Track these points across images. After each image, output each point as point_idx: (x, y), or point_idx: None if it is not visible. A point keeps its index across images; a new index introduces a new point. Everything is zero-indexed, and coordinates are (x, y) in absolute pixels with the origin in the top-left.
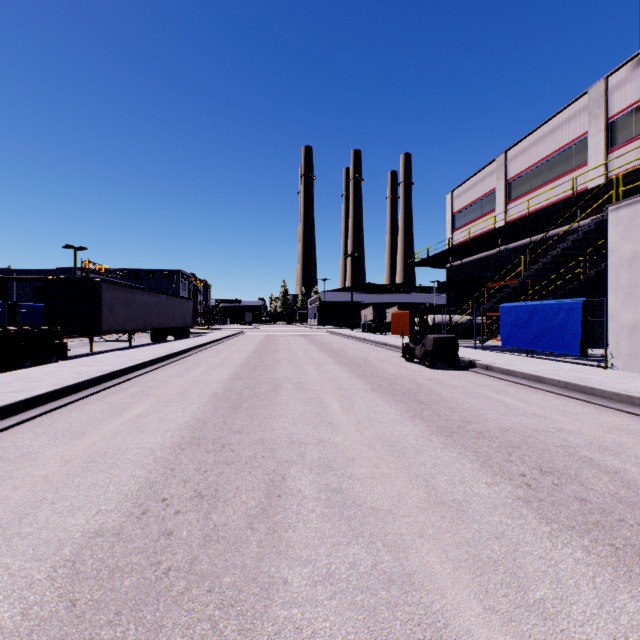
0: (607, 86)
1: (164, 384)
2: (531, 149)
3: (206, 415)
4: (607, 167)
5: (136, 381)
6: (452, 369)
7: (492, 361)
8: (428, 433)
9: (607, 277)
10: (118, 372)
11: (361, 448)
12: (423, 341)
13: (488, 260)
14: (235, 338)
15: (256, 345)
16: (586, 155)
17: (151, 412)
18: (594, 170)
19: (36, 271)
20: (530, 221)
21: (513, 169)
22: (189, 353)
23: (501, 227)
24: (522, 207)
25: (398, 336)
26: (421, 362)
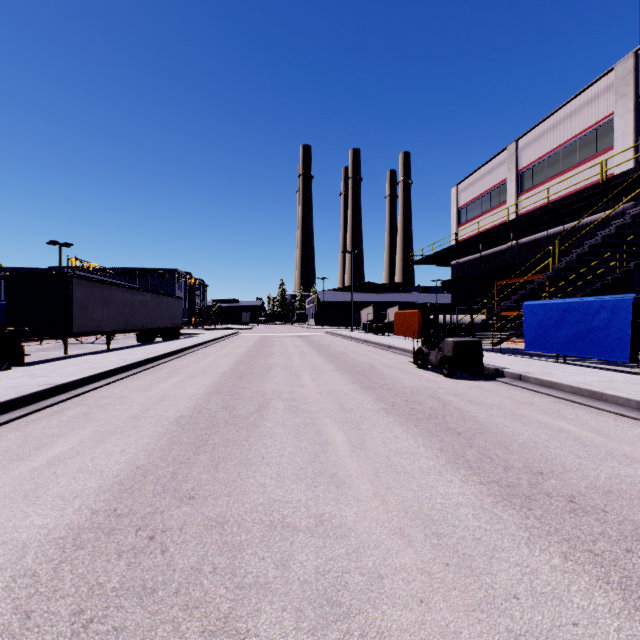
0: (636, 61)
1: (120, 402)
2: (546, 135)
3: (152, 459)
4: (636, 151)
5: (87, 397)
6: (476, 379)
7: (523, 369)
8: (489, 500)
9: (636, 273)
10: (67, 385)
11: (388, 542)
12: (440, 345)
13: (498, 256)
14: (228, 339)
15: (249, 347)
16: (611, 139)
17: (75, 453)
18: (621, 155)
19: (24, 269)
20: (549, 211)
21: (526, 158)
22: (170, 358)
23: (515, 219)
24: (536, 198)
25: (401, 337)
26: (435, 369)
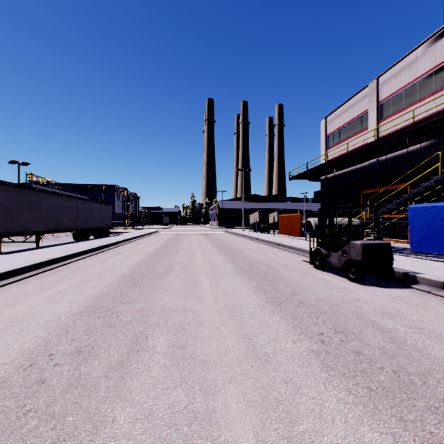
0: None
1: None
2: (404, 71)
3: None
4: None
5: None
6: (386, 284)
7: (435, 274)
8: None
9: None
10: None
11: None
12: (344, 248)
13: (360, 171)
14: (147, 237)
15: (160, 245)
16: None
17: None
18: None
19: None
20: (414, 130)
21: (385, 91)
22: (82, 256)
23: (381, 138)
24: (395, 123)
25: (283, 235)
26: (333, 270)
